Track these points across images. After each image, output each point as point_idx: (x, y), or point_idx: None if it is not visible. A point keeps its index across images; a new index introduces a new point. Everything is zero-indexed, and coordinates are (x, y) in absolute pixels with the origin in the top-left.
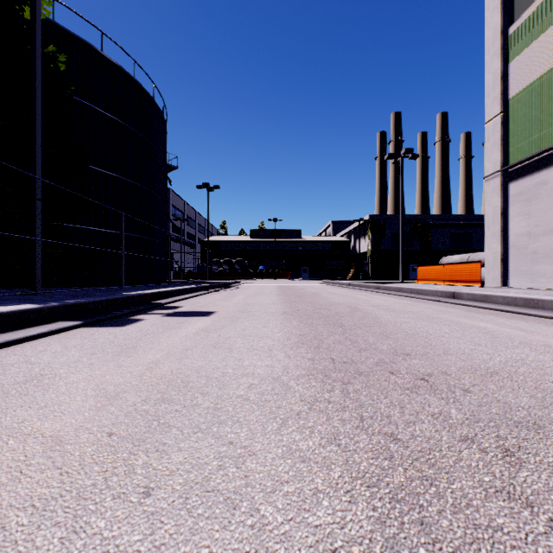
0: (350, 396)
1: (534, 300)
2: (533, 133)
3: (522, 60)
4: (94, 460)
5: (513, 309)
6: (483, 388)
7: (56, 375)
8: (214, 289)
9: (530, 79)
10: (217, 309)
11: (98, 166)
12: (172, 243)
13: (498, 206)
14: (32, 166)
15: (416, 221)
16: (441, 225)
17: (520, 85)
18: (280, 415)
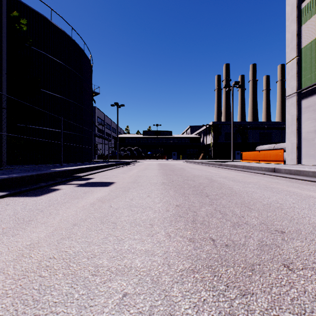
0: None
1: None
2: None
3: (310, 23)
4: None
5: None
6: None
7: None
8: (119, 166)
9: None
10: (116, 180)
11: (49, 90)
12: (97, 138)
13: (295, 114)
14: None
15: (239, 126)
16: (253, 128)
17: (309, 39)
18: None
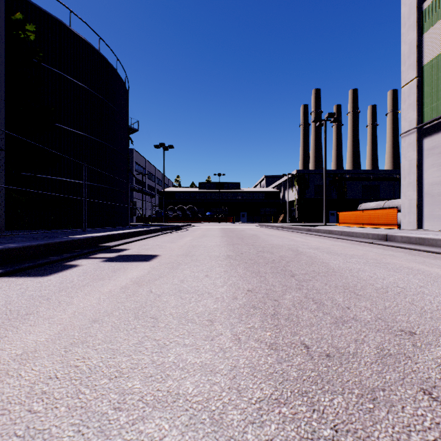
0: None
1: None
2: None
3: (436, 30)
4: None
5: None
6: None
7: None
8: (166, 232)
9: None
10: (161, 252)
11: (67, 125)
12: (135, 193)
13: (414, 159)
14: None
15: (334, 175)
16: (354, 178)
17: (434, 53)
18: None
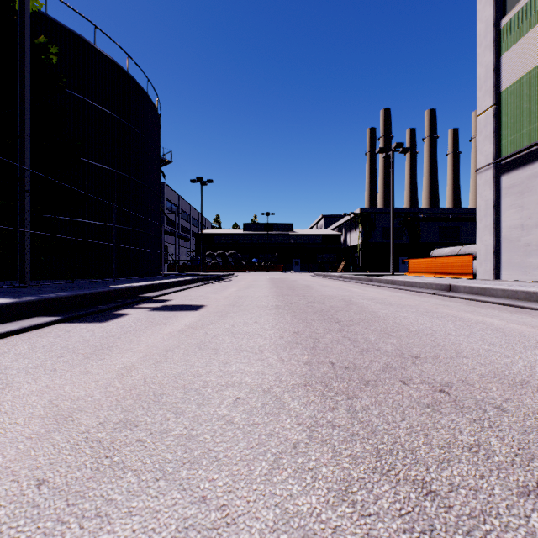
0: (358, 416)
1: (537, 293)
2: (526, 125)
3: (514, 52)
4: (1, 534)
5: (515, 303)
6: (519, 404)
7: (7, 385)
8: (207, 282)
9: (523, 71)
10: (207, 303)
11: (92, 159)
12: (166, 236)
13: (491, 199)
14: (21, 157)
15: (405, 215)
16: (430, 218)
17: (513, 78)
18: (271, 448)
